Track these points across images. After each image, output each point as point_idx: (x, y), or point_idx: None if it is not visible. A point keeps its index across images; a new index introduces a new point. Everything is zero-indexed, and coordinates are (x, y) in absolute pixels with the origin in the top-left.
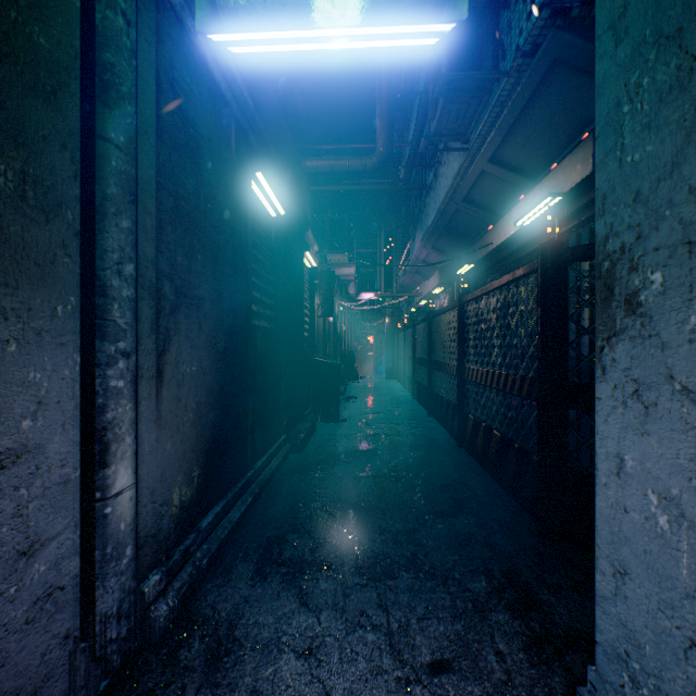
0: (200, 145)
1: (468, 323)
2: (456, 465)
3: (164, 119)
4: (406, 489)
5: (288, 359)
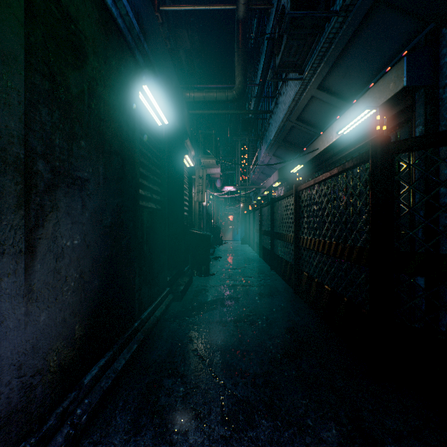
0: (84, 44)
1: (302, 205)
2: (295, 310)
3: (37, 2)
4: (260, 332)
5: (173, 231)
